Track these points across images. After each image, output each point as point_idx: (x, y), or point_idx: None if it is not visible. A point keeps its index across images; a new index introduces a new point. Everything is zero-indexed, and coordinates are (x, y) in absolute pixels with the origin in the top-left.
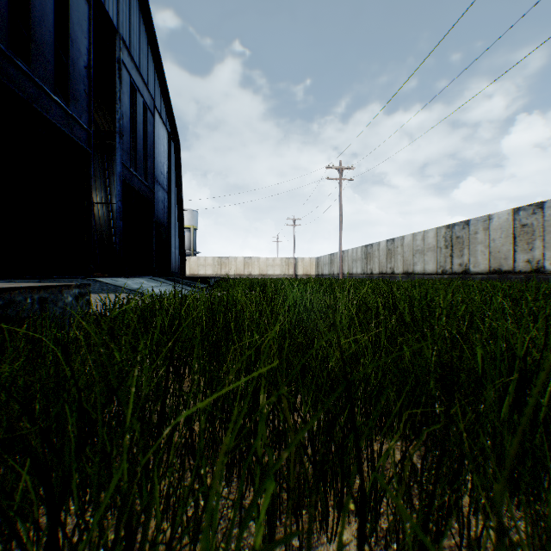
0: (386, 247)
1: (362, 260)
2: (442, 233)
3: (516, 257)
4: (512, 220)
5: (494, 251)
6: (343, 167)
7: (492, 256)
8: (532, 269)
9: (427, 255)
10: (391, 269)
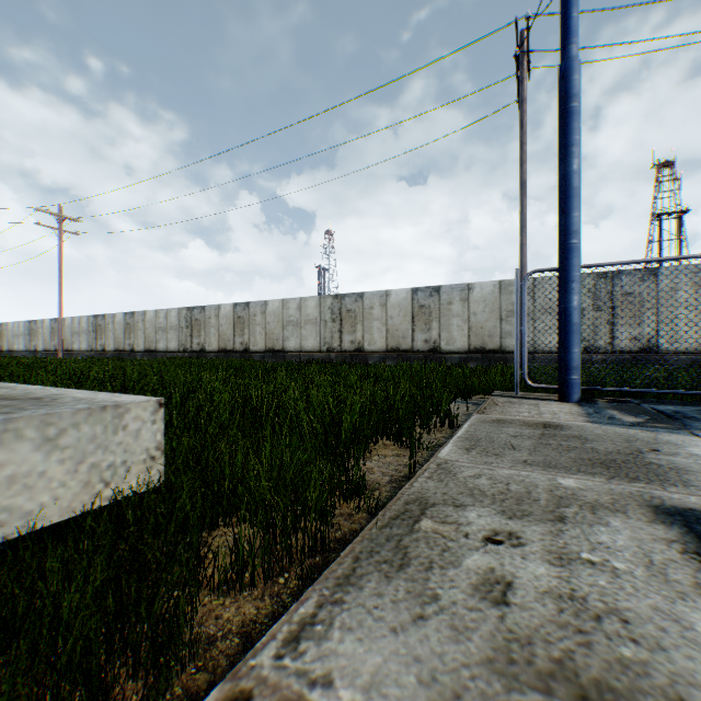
0: (124, 321)
1: (91, 333)
2: (185, 314)
3: (236, 340)
4: (234, 312)
5: (223, 334)
6: (65, 215)
7: (222, 338)
8: (244, 349)
9: (171, 333)
10: (131, 346)
